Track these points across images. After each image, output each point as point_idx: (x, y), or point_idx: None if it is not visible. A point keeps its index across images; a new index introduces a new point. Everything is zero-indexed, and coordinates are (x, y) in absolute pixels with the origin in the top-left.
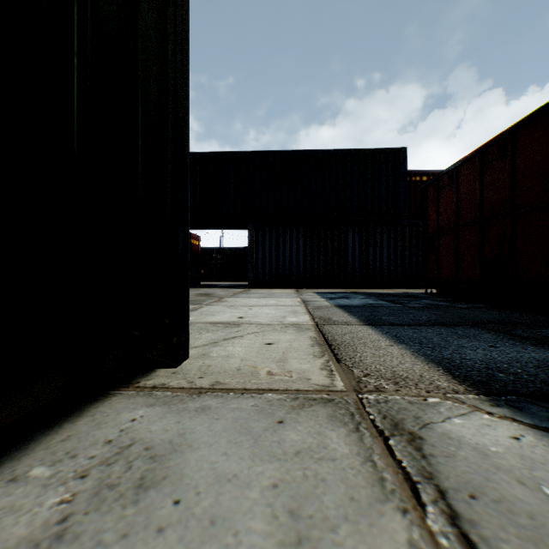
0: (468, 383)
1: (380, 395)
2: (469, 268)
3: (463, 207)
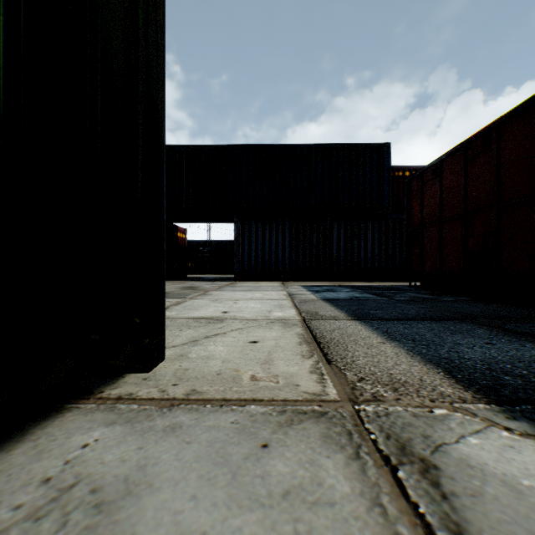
0: (474, 389)
1: (379, 406)
2: (453, 261)
3: (447, 200)
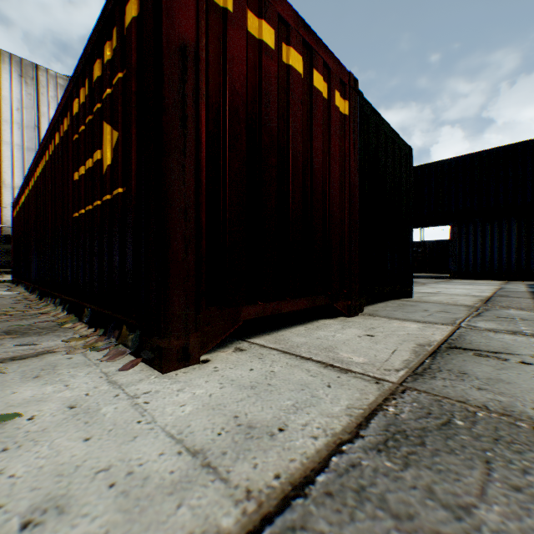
0: None
1: (489, 307)
2: None
3: None
